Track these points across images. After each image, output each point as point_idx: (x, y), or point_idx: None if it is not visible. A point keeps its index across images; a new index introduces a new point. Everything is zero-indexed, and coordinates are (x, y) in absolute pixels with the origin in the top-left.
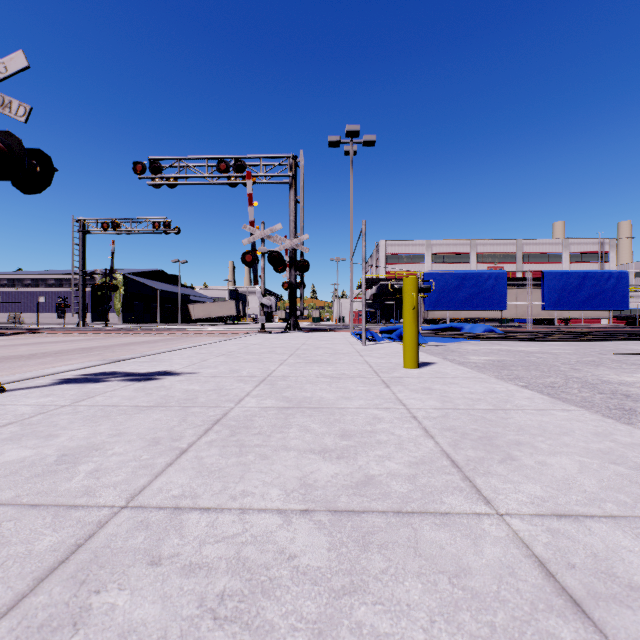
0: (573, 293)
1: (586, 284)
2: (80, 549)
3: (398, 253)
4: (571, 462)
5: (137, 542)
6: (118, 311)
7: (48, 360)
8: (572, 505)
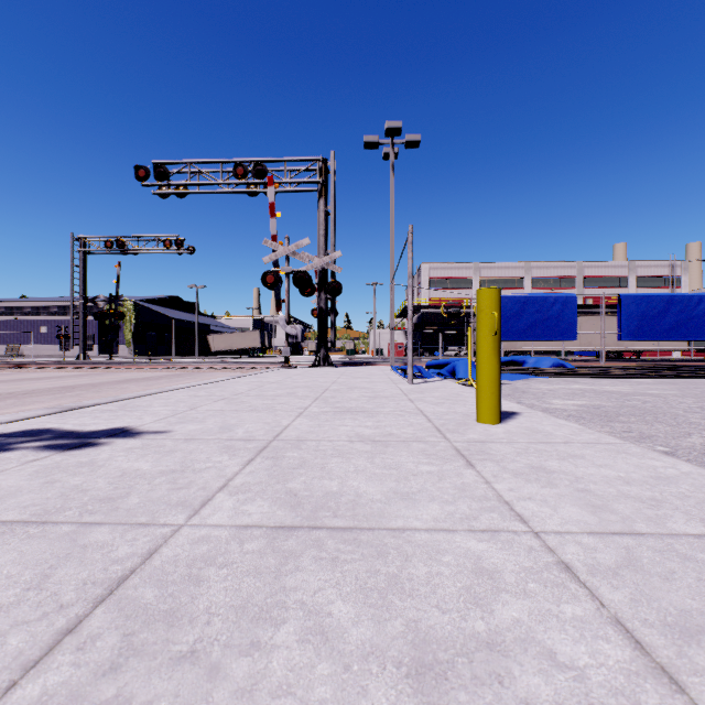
0: (656, 320)
1: (671, 310)
2: None
3: (442, 277)
4: None
5: None
6: (128, 342)
7: (5, 404)
8: None
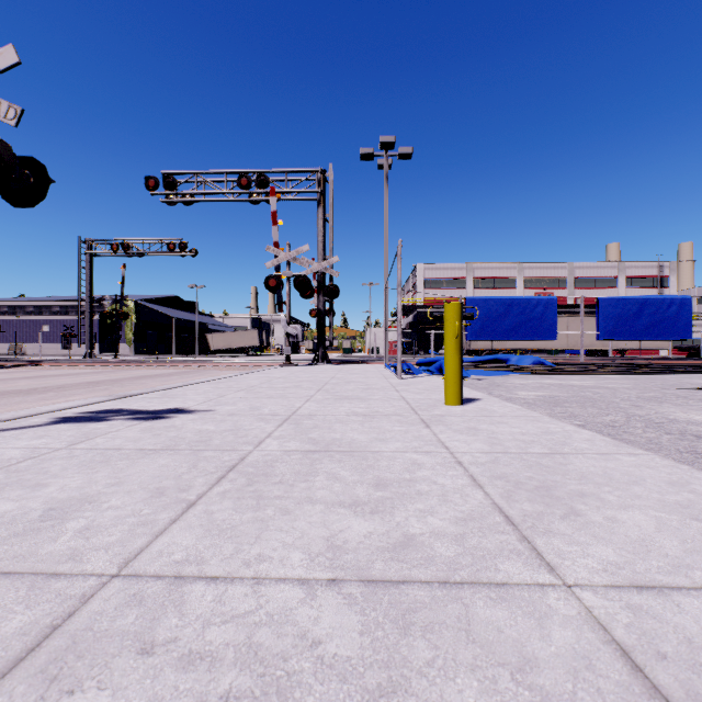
0: (631, 321)
1: (645, 311)
2: (56, 632)
3: (437, 277)
4: (646, 518)
5: (126, 623)
6: (129, 341)
7: (49, 395)
8: (653, 573)
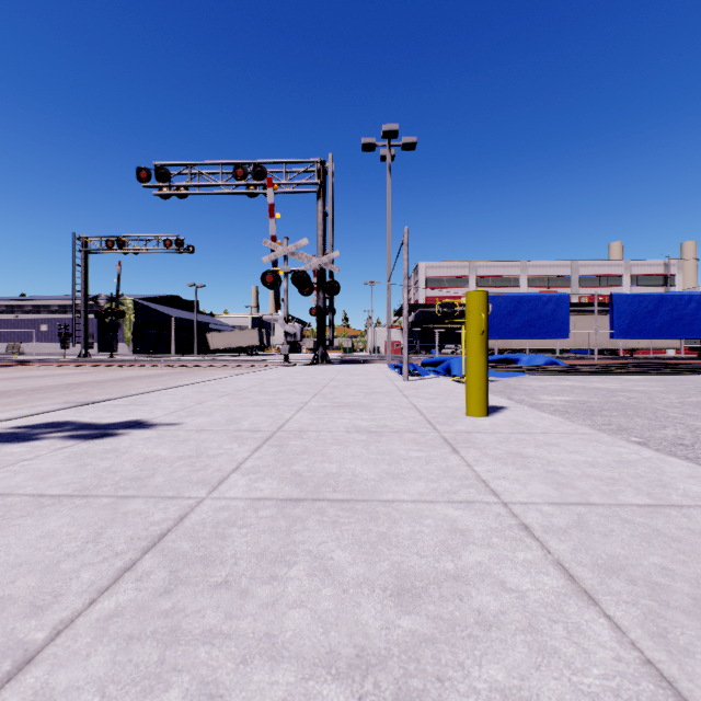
0: (647, 319)
1: (662, 308)
2: None
3: (439, 276)
4: None
5: None
6: (128, 341)
7: (16, 400)
8: None
